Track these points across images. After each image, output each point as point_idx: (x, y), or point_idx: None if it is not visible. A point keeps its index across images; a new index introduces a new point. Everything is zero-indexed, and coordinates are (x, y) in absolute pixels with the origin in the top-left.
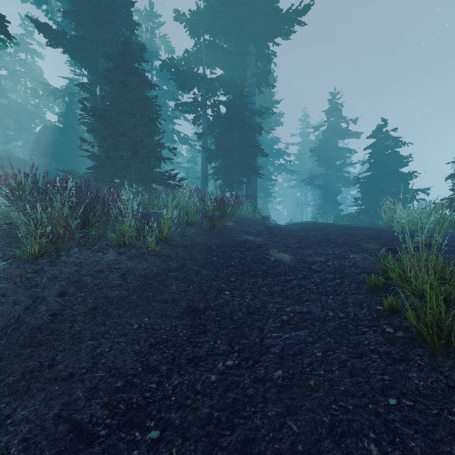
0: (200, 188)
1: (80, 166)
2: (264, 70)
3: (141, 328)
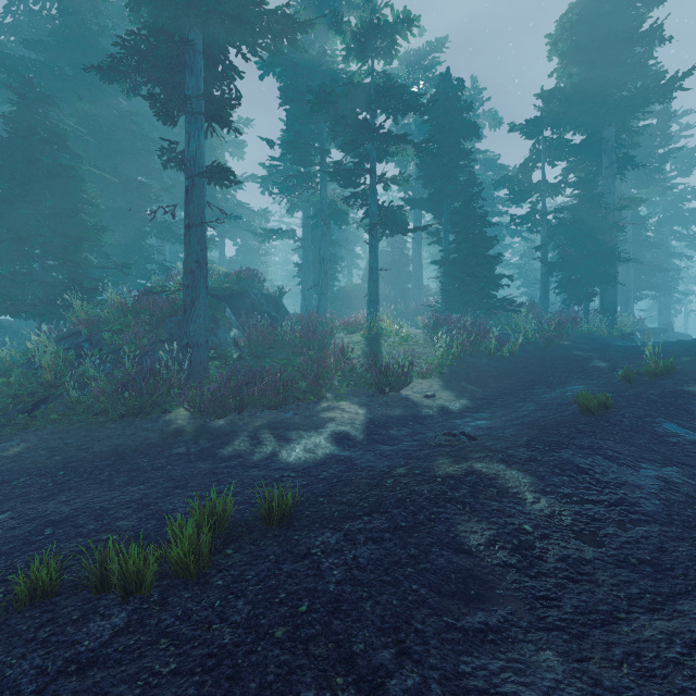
0: (539, 304)
1: (405, 287)
2: (633, 143)
3: (510, 382)
